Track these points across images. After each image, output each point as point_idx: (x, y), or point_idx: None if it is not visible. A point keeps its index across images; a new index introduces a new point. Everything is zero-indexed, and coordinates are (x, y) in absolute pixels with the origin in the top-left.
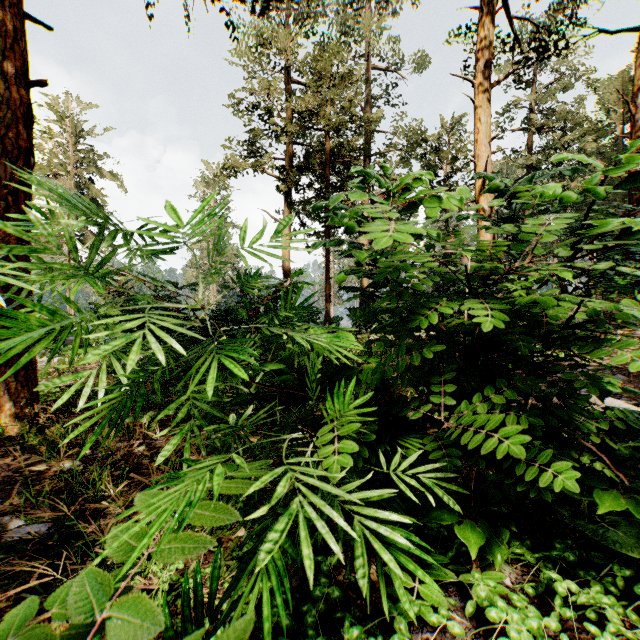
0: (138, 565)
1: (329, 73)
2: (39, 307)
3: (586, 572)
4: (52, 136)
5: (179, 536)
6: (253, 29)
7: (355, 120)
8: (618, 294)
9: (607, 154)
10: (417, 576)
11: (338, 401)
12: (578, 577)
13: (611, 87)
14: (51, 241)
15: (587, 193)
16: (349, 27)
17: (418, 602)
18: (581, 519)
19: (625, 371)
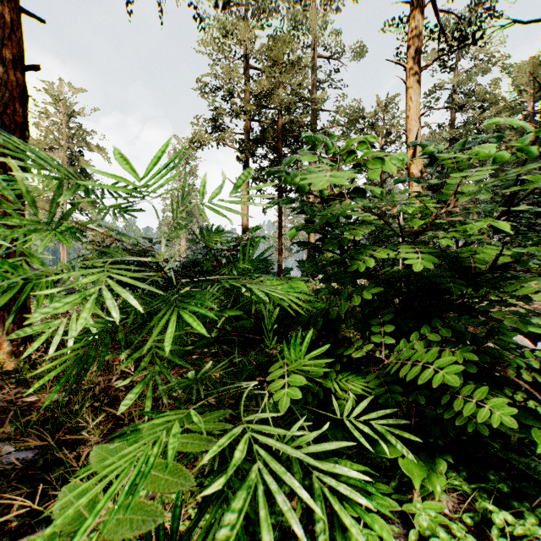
0: (82, 537)
1: (281, 60)
2: (3, 259)
3: (519, 503)
4: (48, 116)
5: (129, 502)
6: (217, 24)
7: (303, 100)
8: None
9: (519, 128)
10: (373, 526)
11: (293, 349)
12: (510, 506)
13: (523, 71)
14: (10, 194)
15: (526, 152)
16: (298, 21)
17: (365, 531)
18: (511, 451)
19: (540, 315)
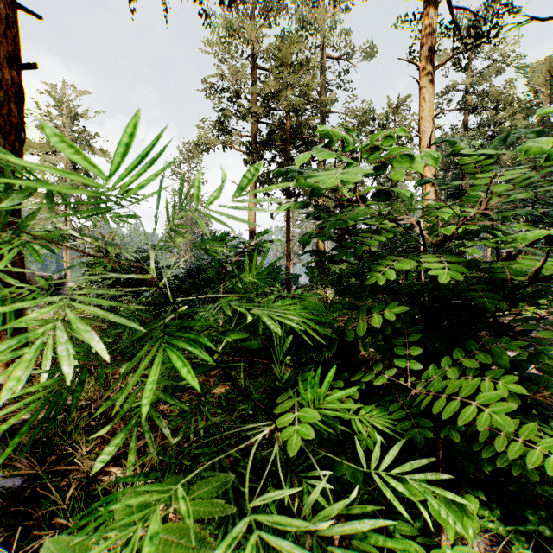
0: None
1: (289, 60)
2: None
3: None
4: (51, 119)
5: None
6: (223, 23)
7: (312, 101)
8: (551, 254)
9: None
10: None
11: (310, 388)
12: (550, 548)
13: (539, 71)
14: None
15: None
16: (307, 21)
17: None
18: (547, 483)
19: None
